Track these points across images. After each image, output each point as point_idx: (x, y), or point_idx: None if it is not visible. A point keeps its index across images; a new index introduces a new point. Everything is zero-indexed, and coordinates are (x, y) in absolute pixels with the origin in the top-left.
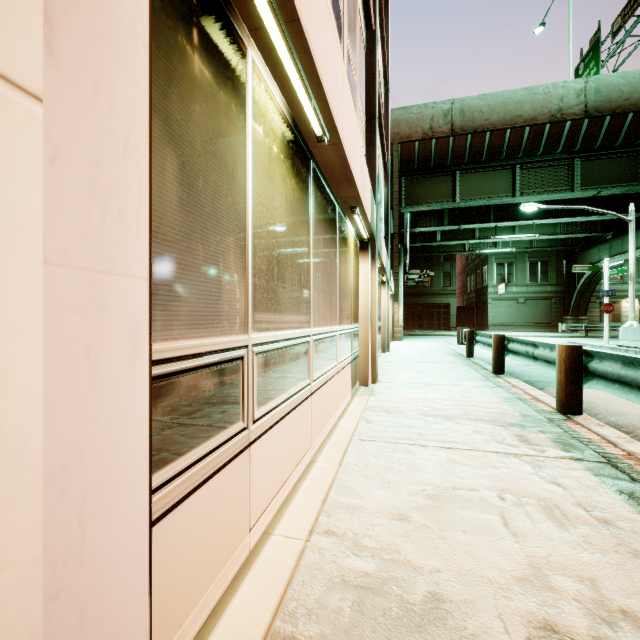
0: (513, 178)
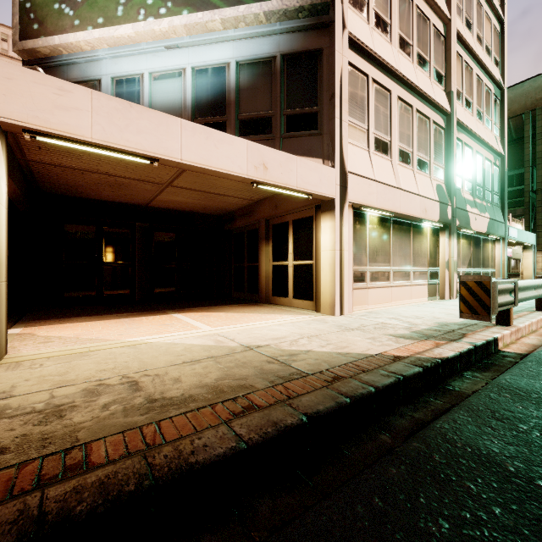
0: None
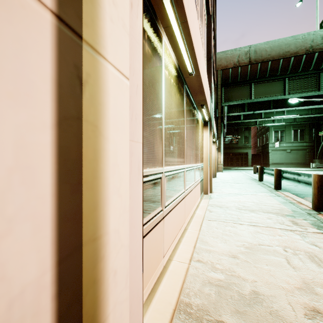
0: (284, 85)
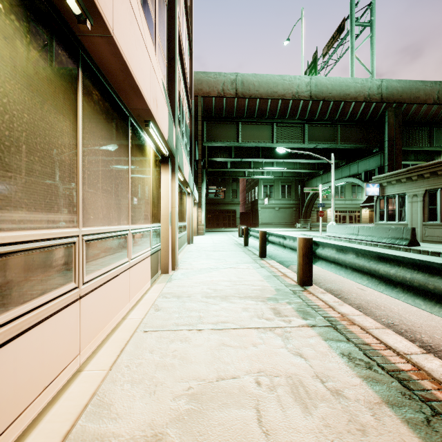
0: (272, 131)
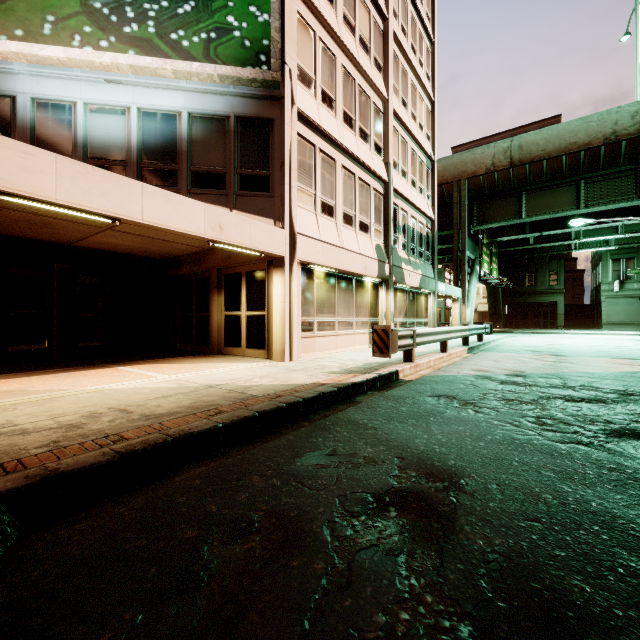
0: (577, 192)
